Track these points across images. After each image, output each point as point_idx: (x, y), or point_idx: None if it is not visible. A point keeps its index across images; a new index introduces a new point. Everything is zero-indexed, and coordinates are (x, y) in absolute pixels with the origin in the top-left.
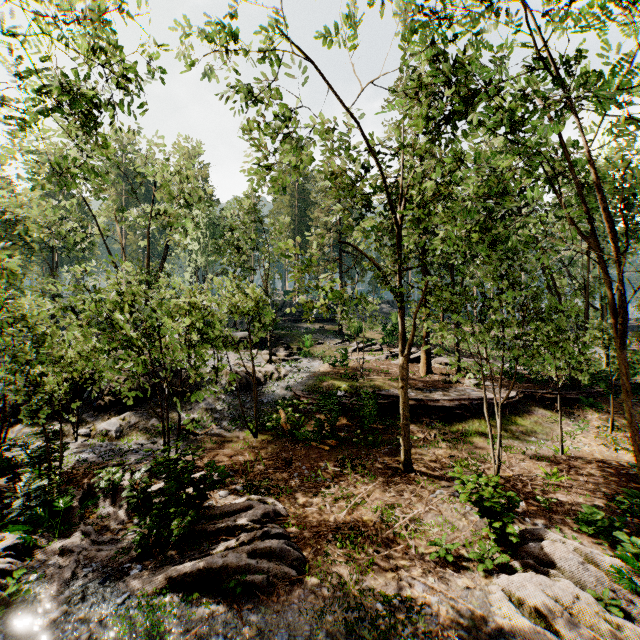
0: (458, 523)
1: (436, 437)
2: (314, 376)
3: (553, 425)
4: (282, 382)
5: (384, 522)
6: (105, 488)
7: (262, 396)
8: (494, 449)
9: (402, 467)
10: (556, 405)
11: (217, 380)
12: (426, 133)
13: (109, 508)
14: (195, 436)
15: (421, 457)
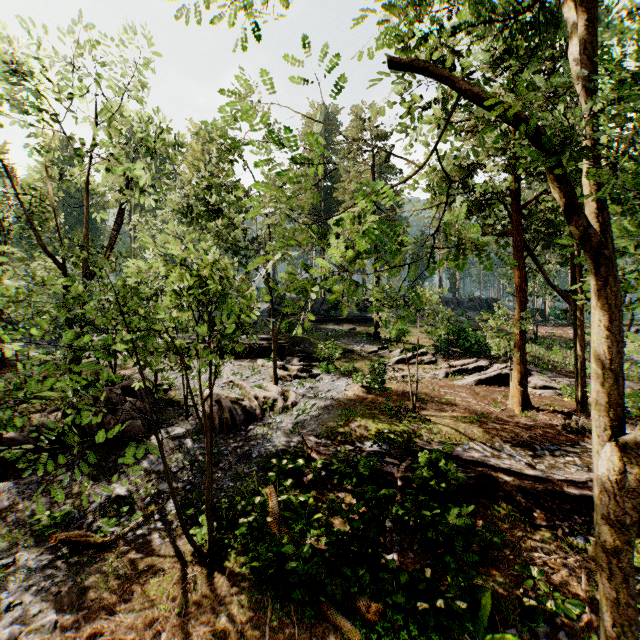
0: None
1: None
2: (337, 407)
3: None
4: (288, 416)
5: None
6: None
7: (251, 443)
8: None
9: None
10: None
11: (192, 410)
12: None
13: None
14: (96, 547)
15: None
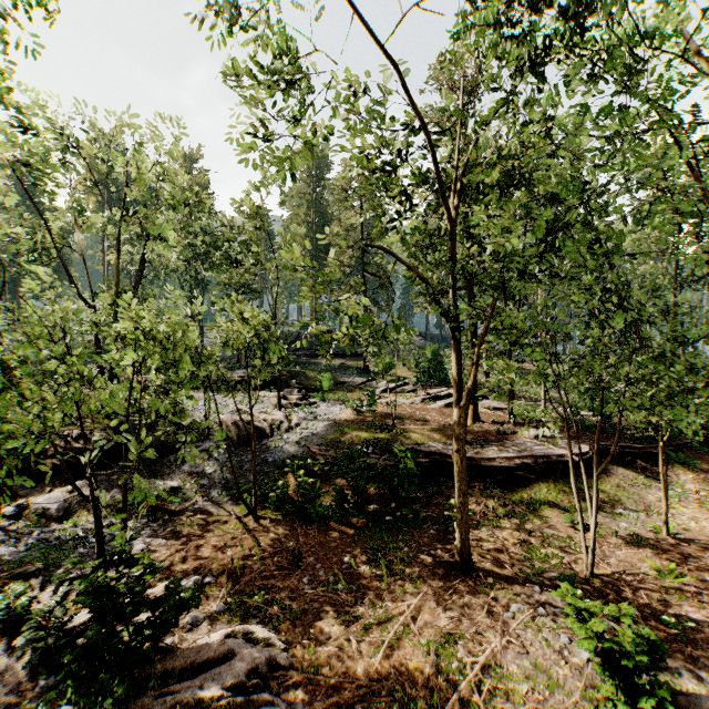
0: (556, 671)
1: (495, 510)
2: (334, 425)
3: (640, 490)
4: (293, 433)
5: (442, 673)
6: (5, 618)
7: (267, 453)
8: (575, 528)
9: (458, 564)
10: (638, 462)
11: (210, 432)
12: (493, 88)
13: (2, 658)
14: (170, 514)
15: (481, 544)
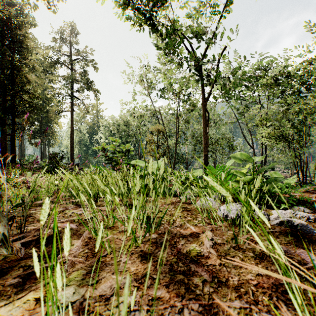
0: None
1: None
2: None
3: None
4: None
5: None
6: None
7: None
8: None
9: None
10: None
11: None
12: None
13: None
14: None
15: None
